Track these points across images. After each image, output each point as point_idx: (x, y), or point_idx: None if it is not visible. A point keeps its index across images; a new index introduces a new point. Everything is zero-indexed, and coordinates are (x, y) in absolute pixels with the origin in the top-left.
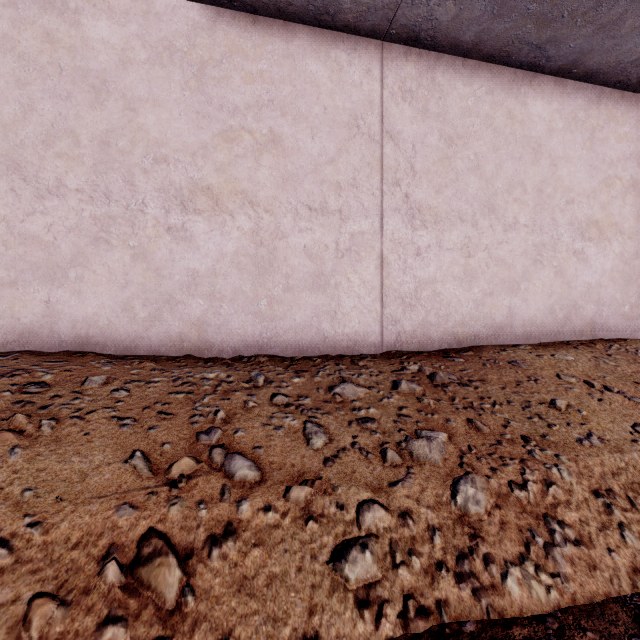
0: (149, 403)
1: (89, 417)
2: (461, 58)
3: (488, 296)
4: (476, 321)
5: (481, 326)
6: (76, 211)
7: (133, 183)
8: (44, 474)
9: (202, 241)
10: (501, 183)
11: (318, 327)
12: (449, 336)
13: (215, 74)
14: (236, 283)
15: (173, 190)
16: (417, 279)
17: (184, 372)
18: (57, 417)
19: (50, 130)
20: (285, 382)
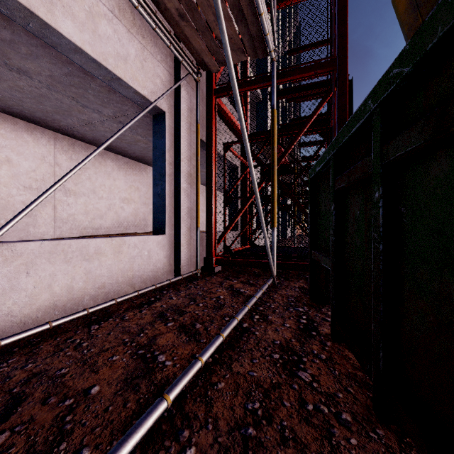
0: None
1: None
2: (84, 143)
3: (93, 219)
4: (89, 227)
5: (91, 229)
6: None
7: None
8: None
9: None
10: (98, 184)
11: (28, 230)
12: (80, 232)
13: None
14: None
15: None
16: (68, 213)
17: None
18: None
19: None
20: None
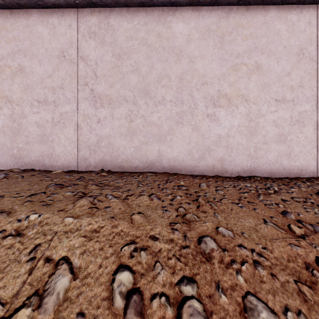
0: (237, 197)
1: (223, 202)
2: None
3: None
4: None
5: None
6: (169, 110)
7: (192, 95)
8: (238, 226)
9: (222, 120)
10: None
11: (280, 162)
12: None
13: (228, 39)
14: (238, 140)
15: (209, 97)
16: None
17: (231, 183)
18: (209, 201)
19: (159, 76)
20: (288, 190)
